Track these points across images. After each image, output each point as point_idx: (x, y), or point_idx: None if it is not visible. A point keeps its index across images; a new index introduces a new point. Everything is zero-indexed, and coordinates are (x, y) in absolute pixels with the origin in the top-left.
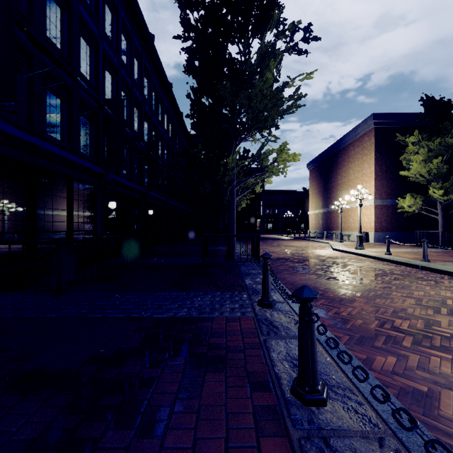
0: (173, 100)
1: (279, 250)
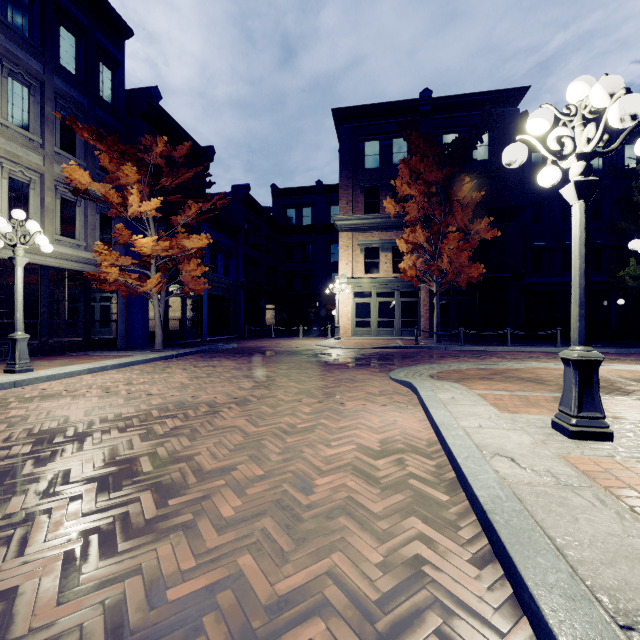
0: None
1: None
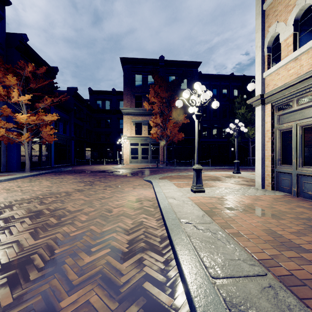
0: None
1: None
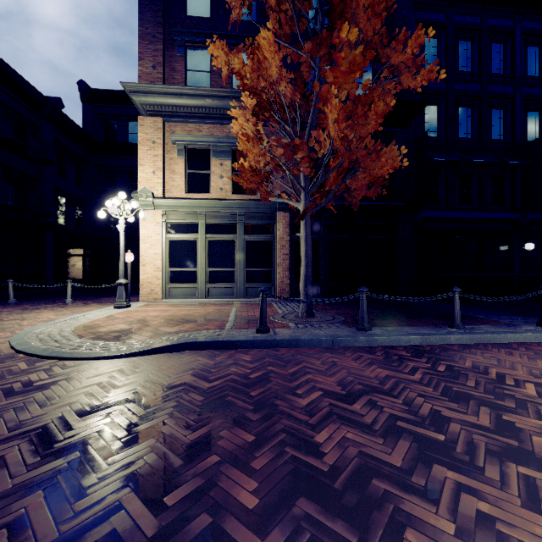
0: None
1: None
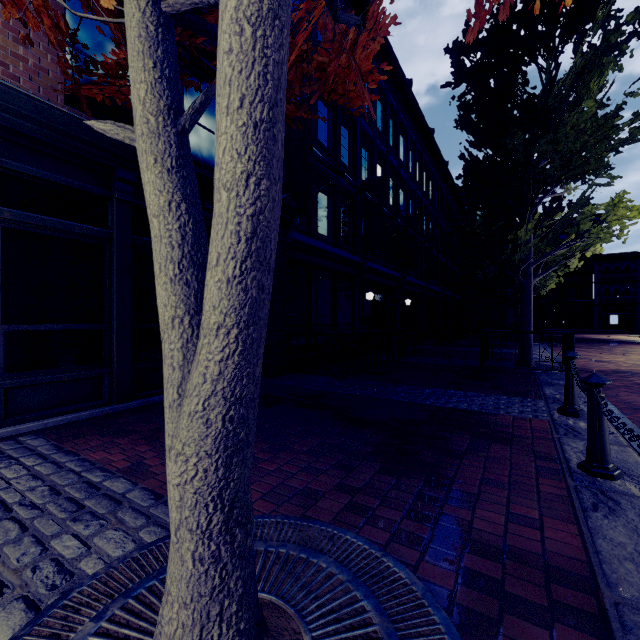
0: (434, 150)
1: (622, 359)
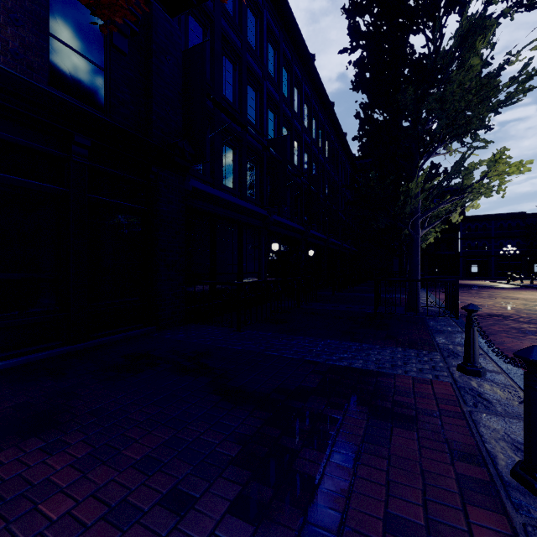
0: (334, 122)
1: (491, 303)
